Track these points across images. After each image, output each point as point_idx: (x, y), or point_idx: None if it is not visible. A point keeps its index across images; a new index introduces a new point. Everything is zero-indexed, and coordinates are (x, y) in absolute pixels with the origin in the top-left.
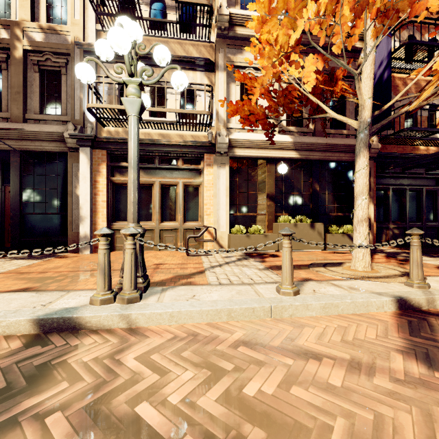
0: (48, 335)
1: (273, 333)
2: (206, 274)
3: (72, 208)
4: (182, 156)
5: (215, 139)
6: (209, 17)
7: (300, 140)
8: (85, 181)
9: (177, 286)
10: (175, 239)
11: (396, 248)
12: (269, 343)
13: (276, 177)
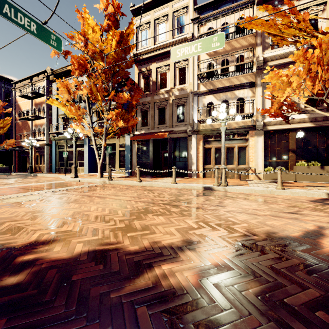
0: (206, 190)
1: (268, 195)
2: (249, 184)
3: (189, 159)
4: (237, 133)
5: (255, 122)
6: (251, 64)
7: (314, 116)
8: (194, 148)
9: (237, 186)
10: (233, 173)
11: None
12: (265, 196)
13: (296, 139)
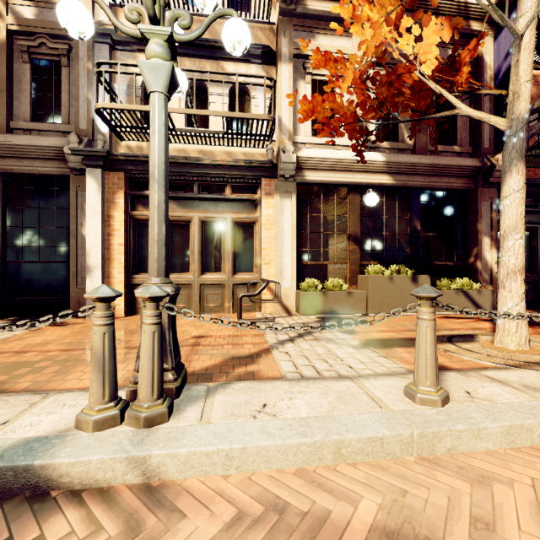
0: None
1: (437, 501)
2: (275, 357)
3: (76, 254)
4: (230, 182)
5: (277, 158)
6: None
7: (396, 159)
8: (94, 216)
9: (231, 382)
10: (222, 297)
11: (527, 310)
12: None
13: (361, 211)
